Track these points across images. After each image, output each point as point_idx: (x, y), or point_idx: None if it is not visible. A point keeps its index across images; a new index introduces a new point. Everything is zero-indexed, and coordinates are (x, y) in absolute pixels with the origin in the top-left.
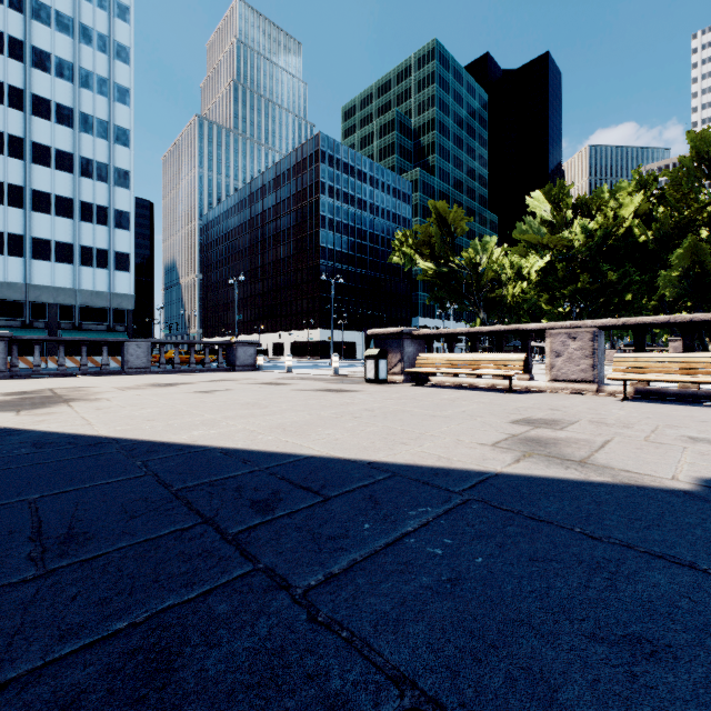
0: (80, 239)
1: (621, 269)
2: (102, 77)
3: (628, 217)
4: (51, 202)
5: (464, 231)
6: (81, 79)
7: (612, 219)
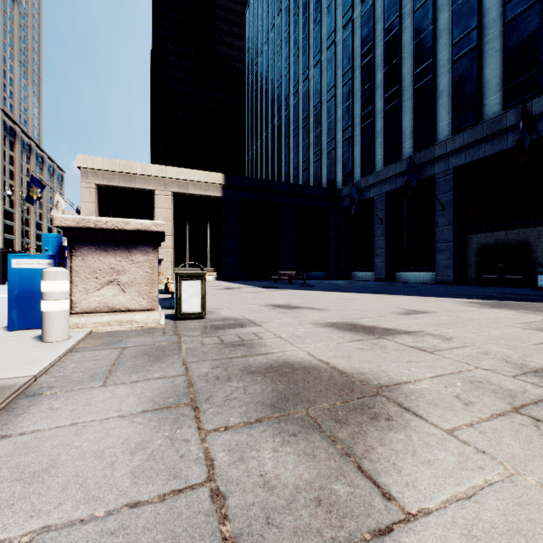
0: None
1: None
2: None
3: None
4: None
5: None
6: None
7: None
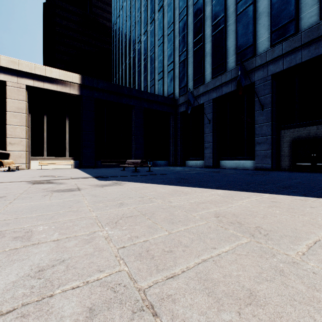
0: None
1: None
2: None
3: None
4: None
5: None
6: None
7: None
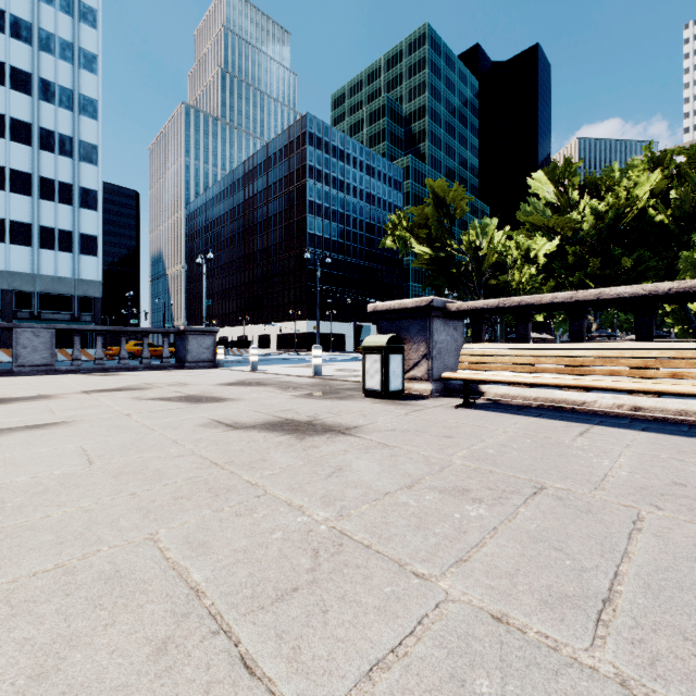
0: (40, 219)
1: (635, 254)
2: (66, 40)
3: (643, 196)
4: (5, 177)
5: (464, 212)
6: (41, 41)
7: (624, 199)
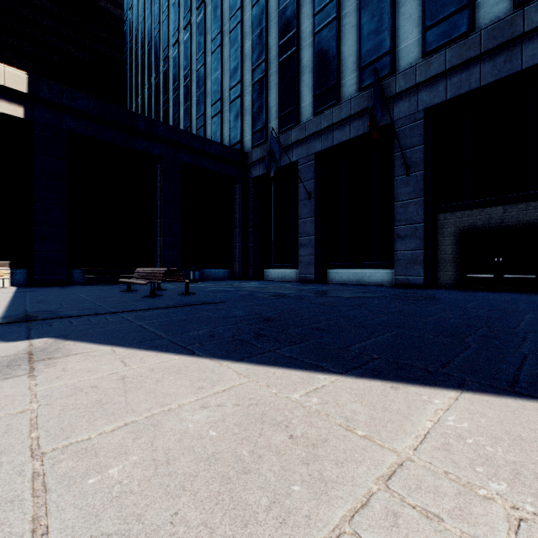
0: None
1: None
2: None
3: None
4: None
5: None
6: None
7: None
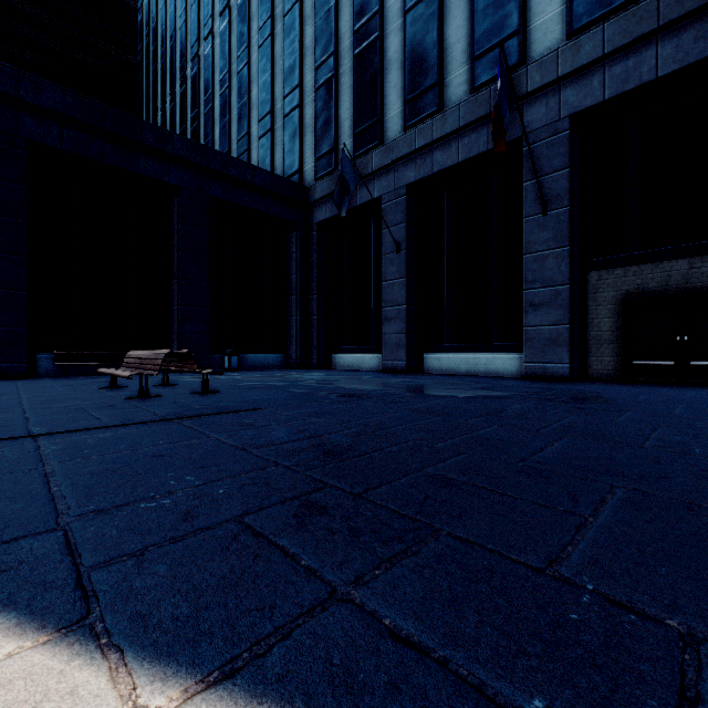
0: None
1: None
2: None
3: None
4: None
5: None
6: None
7: None
